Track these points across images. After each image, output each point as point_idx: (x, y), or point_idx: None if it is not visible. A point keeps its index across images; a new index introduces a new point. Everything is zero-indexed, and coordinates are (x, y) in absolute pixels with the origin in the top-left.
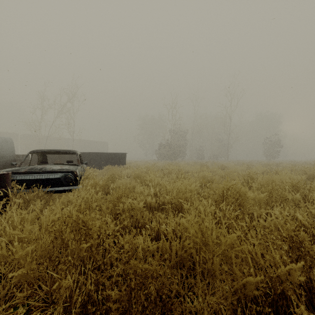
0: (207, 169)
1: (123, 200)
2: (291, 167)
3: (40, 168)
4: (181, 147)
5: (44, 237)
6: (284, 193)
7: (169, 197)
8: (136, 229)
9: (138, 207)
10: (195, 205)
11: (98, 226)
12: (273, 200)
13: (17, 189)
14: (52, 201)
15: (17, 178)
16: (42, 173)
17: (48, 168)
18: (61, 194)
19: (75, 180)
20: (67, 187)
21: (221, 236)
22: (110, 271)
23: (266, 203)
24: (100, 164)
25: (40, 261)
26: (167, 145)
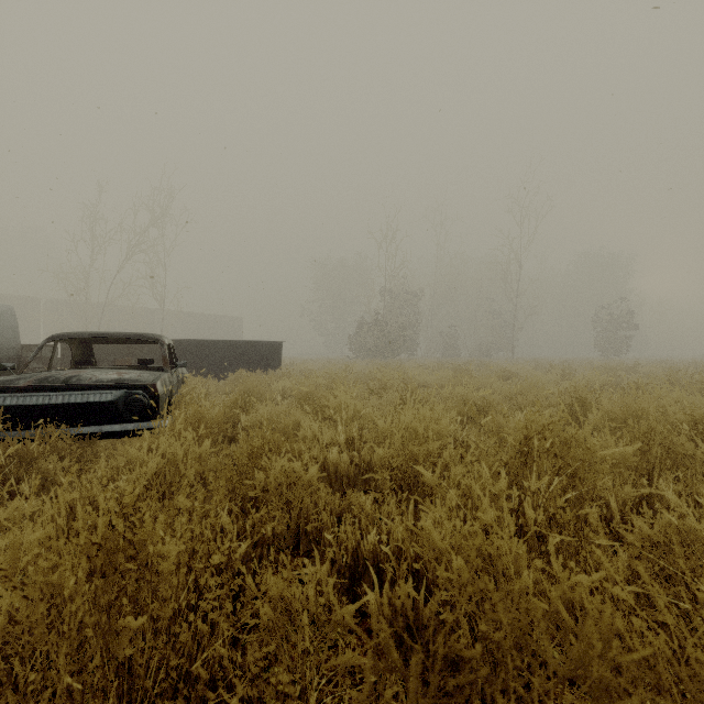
0: (472, 379)
1: (265, 463)
2: (669, 375)
3: (65, 378)
4: (407, 330)
5: (2, 599)
6: (683, 443)
7: (384, 452)
8: (290, 570)
9: (305, 481)
10: (453, 477)
11: (174, 560)
12: (658, 461)
13: (8, 430)
14: (98, 458)
15: (7, 403)
16: (69, 391)
17: (86, 376)
18: (120, 441)
19: (153, 407)
20: (133, 424)
21: (550, 588)
22: (209, 703)
23: (634, 467)
24: (221, 366)
25: (16, 650)
26: (375, 324)
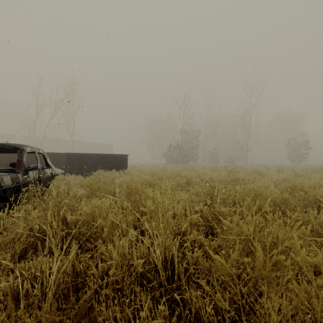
0: (245, 177)
1: None
2: None
3: None
4: (193, 150)
5: None
6: None
7: None
8: None
9: None
10: None
11: None
12: None
13: None
14: None
15: None
16: None
17: None
18: None
19: None
20: None
21: None
22: None
23: None
24: (93, 168)
25: None
26: (177, 147)
